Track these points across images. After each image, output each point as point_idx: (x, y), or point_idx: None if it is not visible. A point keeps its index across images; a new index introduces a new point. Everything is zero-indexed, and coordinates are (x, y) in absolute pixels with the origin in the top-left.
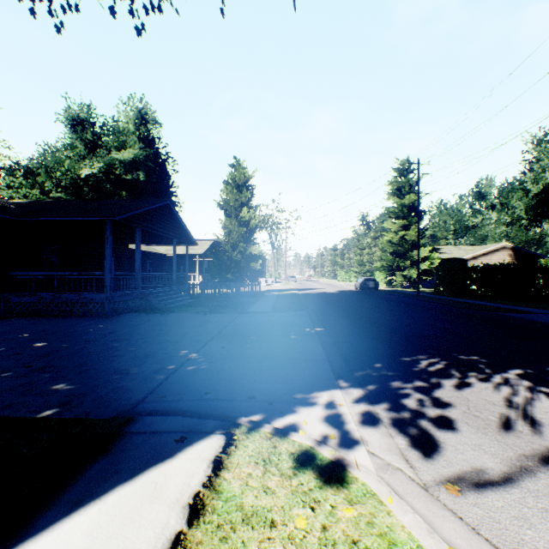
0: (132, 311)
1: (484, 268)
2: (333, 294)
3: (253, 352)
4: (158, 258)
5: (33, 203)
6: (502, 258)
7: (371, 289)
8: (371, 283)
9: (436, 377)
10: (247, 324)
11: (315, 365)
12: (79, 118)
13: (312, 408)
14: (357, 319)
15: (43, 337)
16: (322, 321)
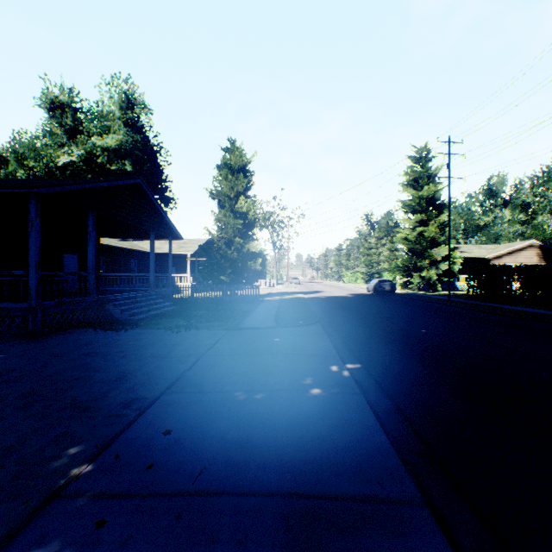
0: (80, 326)
1: (530, 267)
2: (345, 299)
3: (229, 459)
4: (144, 257)
5: None
6: (529, 258)
7: (385, 292)
8: (386, 285)
9: None
10: (234, 354)
11: None
12: (58, 101)
13: None
14: (402, 342)
15: None
16: (352, 346)
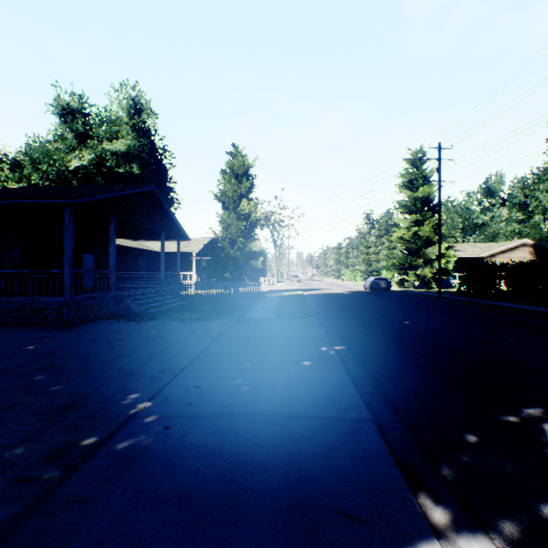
0: (104, 318)
1: (515, 266)
2: (342, 295)
3: (244, 399)
4: (151, 256)
5: None
6: (522, 256)
7: (381, 289)
8: (382, 283)
9: None
10: (241, 339)
11: (356, 440)
12: (69, 108)
13: None
14: (385, 330)
15: None
16: (341, 333)
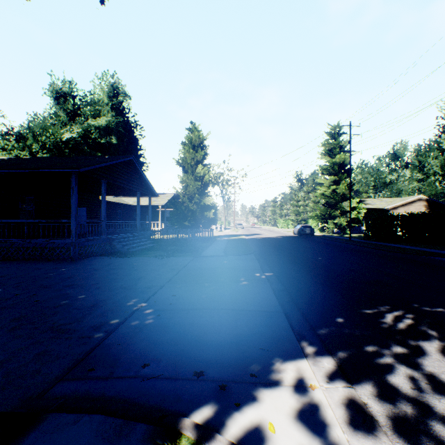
0: (97, 255)
1: (408, 216)
2: (275, 239)
3: (204, 301)
4: (127, 208)
5: (12, 159)
6: (418, 208)
7: (307, 235)
8: (307, 229)
9: (412, 338)
10: (200, 269)
11: (271, 320)
12: (62, 92)
13: (277, 395)
14: (302, 263)
15: (1, 282)
16: (271, 265)
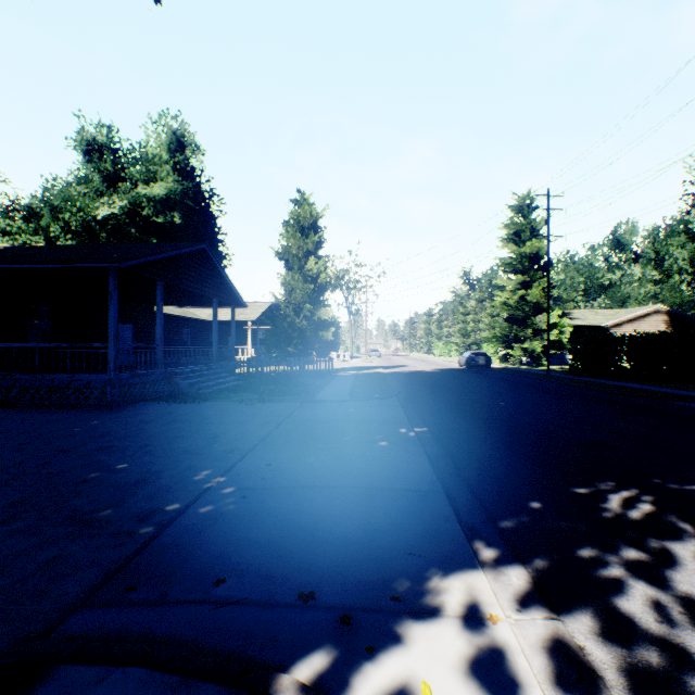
0: (150, 399)
1: (639, 338)
2: (431, 374)
3: (317, 474)
4: (197, 326)
5: (17, 248)
6: (654, 326)
7: (480, 367)
8: (480, 359)
9: (653, 535)
10: (311, 421)
11: (424, 506)
12: (96, 143)
13: (436, 632)
14: (473, 412)
15: None
16: (423, 415)
